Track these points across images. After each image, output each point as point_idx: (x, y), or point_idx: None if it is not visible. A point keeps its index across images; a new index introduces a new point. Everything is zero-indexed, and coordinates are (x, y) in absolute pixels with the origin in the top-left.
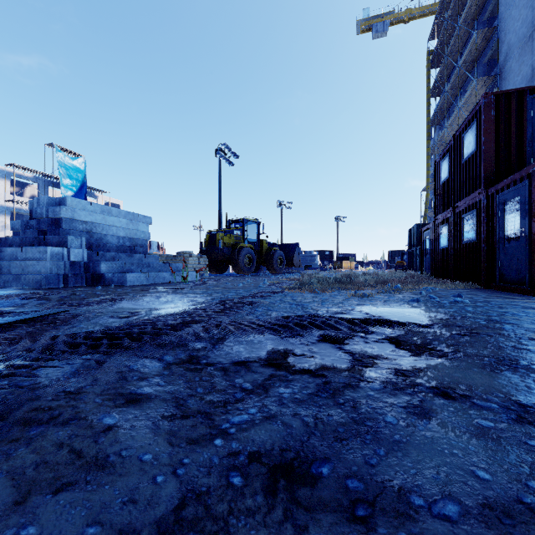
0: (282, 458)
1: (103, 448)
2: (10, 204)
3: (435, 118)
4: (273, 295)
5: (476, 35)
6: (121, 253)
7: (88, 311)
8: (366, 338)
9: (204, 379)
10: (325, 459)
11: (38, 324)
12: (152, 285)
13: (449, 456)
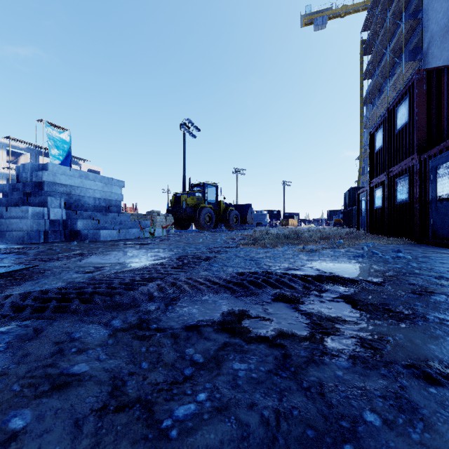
0: None
1: None
2: (6, 171)
3: (367, 97)
4: (229, 250)
5: (403, 26)
6: (97, 212)
7: (56, 266)
8: (321, 297)
9: (151, 349)
10: None
11: (4, 280)
12: (123, 240)
13: None
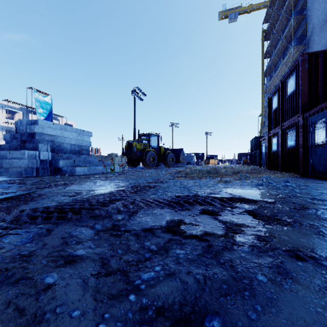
0: (182, 312)
1: (41, 305)
2: (5, 124)
3: (267, 71)
4: (168, 181)
5: (292, 20)
6: (73, 154)
7: (49, 192)
8: (232, 211)
9: (122, 242)
10: (215, 313)
11: (15, 201)
12: (92, 174)
13: (315, 314)
